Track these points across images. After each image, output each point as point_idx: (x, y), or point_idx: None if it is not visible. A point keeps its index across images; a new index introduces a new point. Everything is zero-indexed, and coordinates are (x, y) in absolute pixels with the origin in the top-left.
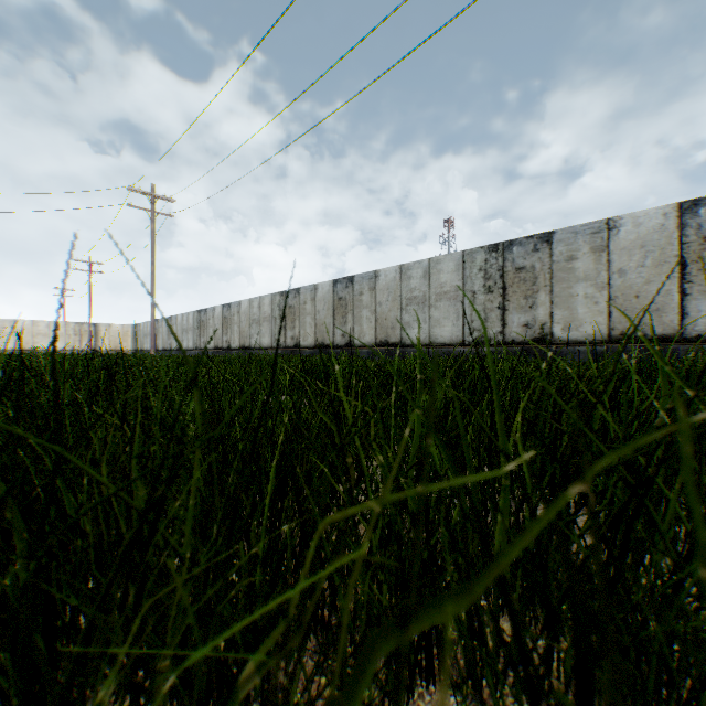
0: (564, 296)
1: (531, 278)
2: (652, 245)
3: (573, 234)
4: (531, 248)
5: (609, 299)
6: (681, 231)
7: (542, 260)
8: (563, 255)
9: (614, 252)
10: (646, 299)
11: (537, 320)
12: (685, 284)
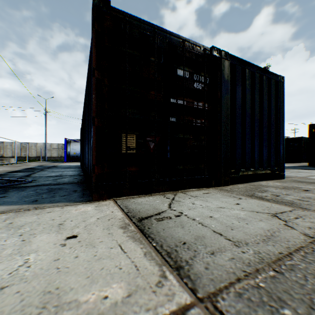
0: (6, 150)
1: (1, 147)
2: (18, 146)
3: (8, 142)
4: (1, 143)
5: (13, 152)
6: (21, 145)
7: (3, 145)
8: (6, 145)
9: (14, 146)
10: (18, 152)
11: (2, 154)
12: (22, 151)
